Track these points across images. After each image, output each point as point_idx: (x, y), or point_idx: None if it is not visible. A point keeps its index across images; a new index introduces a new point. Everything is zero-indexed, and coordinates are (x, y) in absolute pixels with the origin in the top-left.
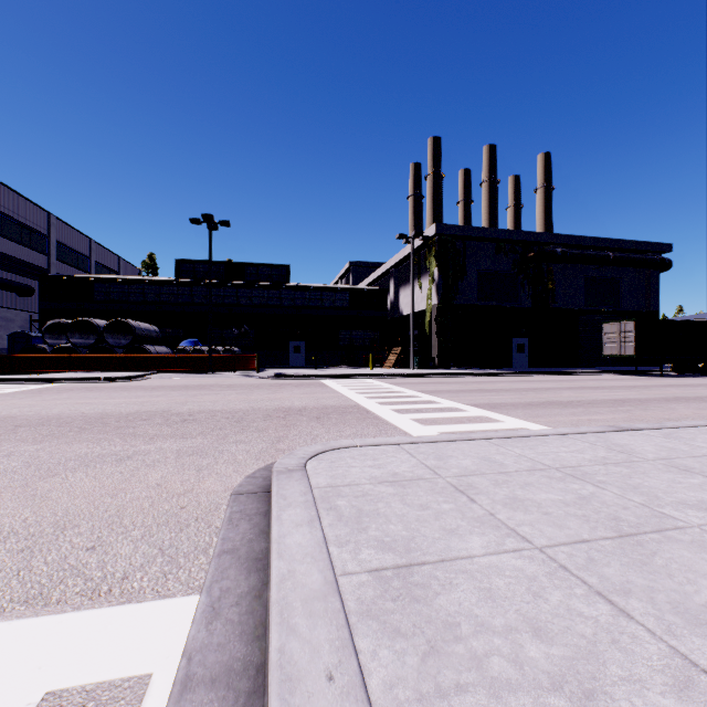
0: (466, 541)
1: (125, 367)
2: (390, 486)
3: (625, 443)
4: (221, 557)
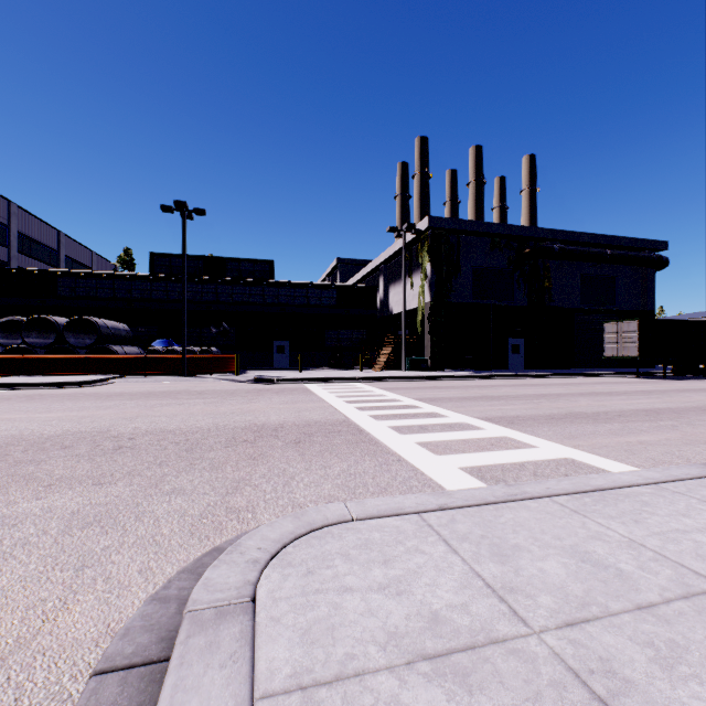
0: None
1: (87, 370)
2: (435, 682)
3: None
4: None
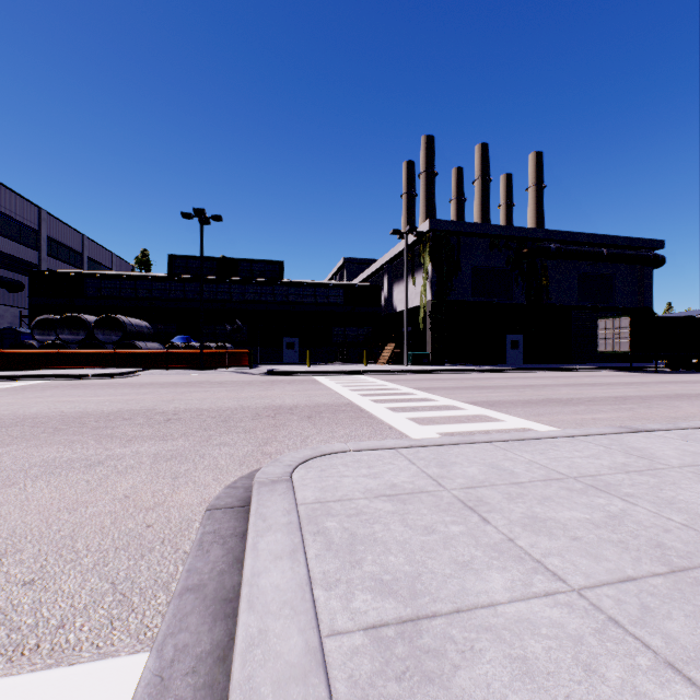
0: (485, 580)
1: (115, 363)
2: (388, 501)
3: (643, 446)
4: (182, 597)
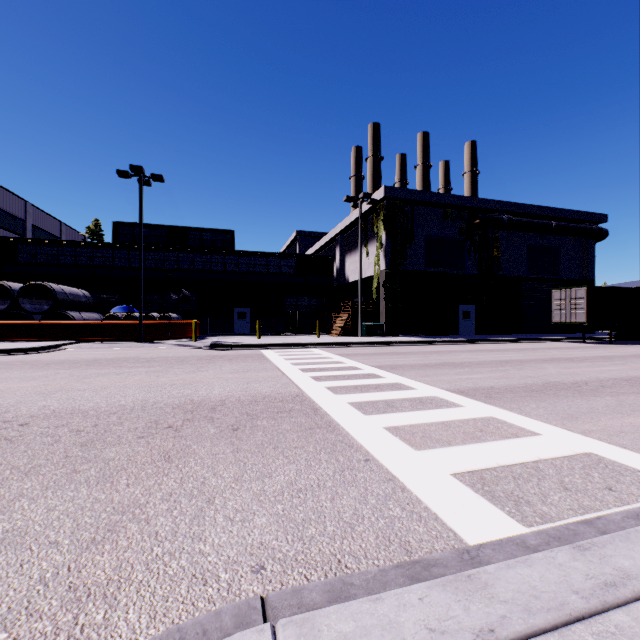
0: None
1: (40, 336)
2: None
3: None
4: None
